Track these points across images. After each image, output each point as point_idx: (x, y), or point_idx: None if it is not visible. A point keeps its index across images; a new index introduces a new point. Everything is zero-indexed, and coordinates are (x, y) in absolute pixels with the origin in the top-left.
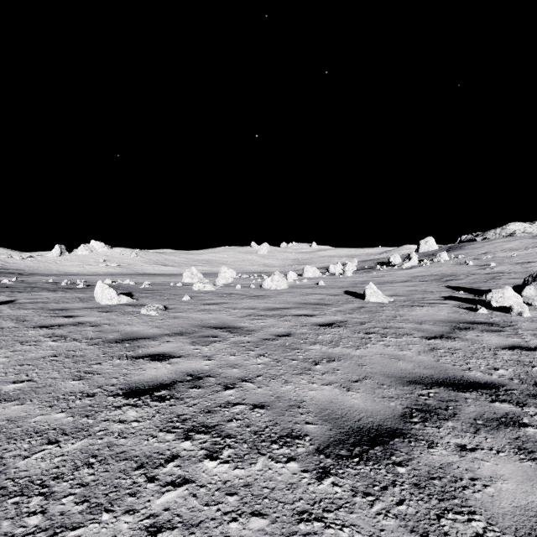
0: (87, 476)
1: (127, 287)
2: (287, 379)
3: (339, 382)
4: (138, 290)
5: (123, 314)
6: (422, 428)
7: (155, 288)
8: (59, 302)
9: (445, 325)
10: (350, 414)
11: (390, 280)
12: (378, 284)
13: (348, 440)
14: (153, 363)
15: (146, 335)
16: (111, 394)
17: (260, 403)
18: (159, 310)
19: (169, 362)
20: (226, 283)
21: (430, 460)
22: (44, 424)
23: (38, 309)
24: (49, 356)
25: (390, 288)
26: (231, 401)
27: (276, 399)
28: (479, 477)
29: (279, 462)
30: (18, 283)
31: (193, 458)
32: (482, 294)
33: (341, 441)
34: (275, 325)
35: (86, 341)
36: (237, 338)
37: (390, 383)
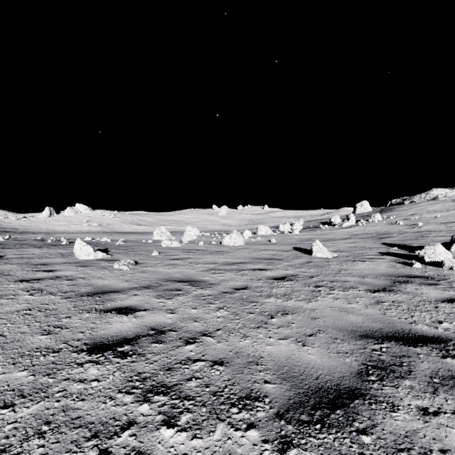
0: (36, 448)
1: (105, 244)
2: (245, 333)
3: (294, 336)
4: (114, 247)
5: (98, 268)
6: (380, 387)
7: (129, 244)
8: (43, 257)
9: (385, 278)
10: (307, 372)
11: (332, 238)
12: (322, 241)
13: (308, 403)
14: (120, 317)
15: (116, 288)
16: (75, 350)
17: (219, 359)
18: (130, 264)
19: (134, 316)
20: (191, 240)
21: (394, 426)
22: (3, 384)
23: (22, 264)
24: (23, 309)
25: (333, 244)
26: (191, 357)
27: (235, 355)
28: (448, 448)
29: (239, 430)
30: (10, 240)
31: (149, 425)
32: (414, 250)
33: (300, 404)
34: (233, 278)
35: (60, 295)
36: (199, 291)
37: (343, 337)
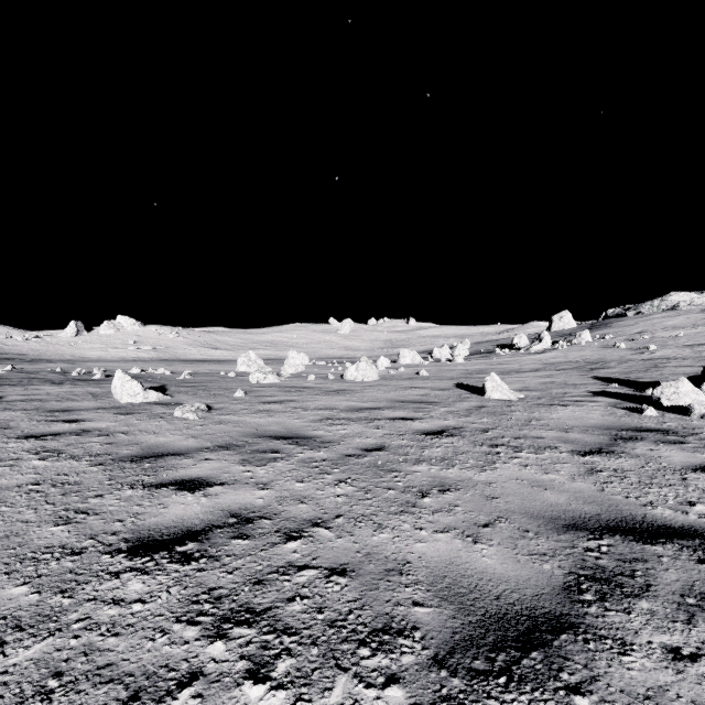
0: None
1: (161, 378)
2: (381, 522)
3: (460, 526)
4: (175, 383)
5: (149, 417)
6: (601, 613)
7: (199, 379)
8: (63, 400)
9: (601, 433)
10: (482, 587)
11: (516, 369)
12: (501, 373)
13: (485, 639)
14: (182, 495)
15: (177, 449)
16: (108, 550)
17: (340, 565)
18: (200, 411)
19: (204, 494)
20: (296, 372)
21: (627, 680)
22: None
23: (30, 410)
24: (27, 483)
25: (517, 379)
26: (294, 562)
27: (365, 559)
28: None
29: (372, 687)
30: (14, 372)
31: (225, 678)
32: (644, 387)
33: (472, 641)
34: (362, 433)
35: (88, 460)
36: (308, 454)
37: (538, 529)
